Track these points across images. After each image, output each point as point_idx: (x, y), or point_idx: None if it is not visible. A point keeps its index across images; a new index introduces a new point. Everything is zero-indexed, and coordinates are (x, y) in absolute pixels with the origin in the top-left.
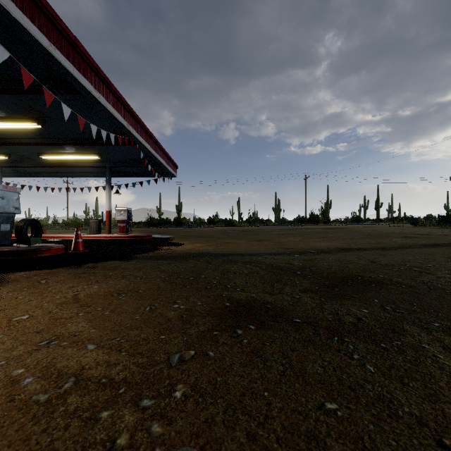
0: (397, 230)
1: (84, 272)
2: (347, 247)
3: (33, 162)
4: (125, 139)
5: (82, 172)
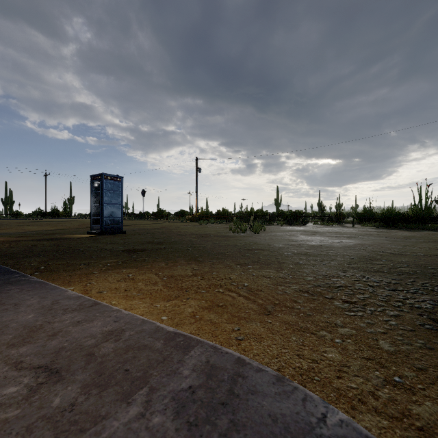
0: None
1: None
2: (63, 229)
3: None
4: None
5: None
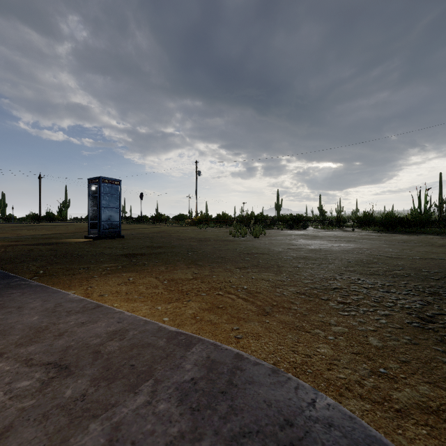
0: None
1: None
2: (59, 233)
3: None
4: None
5: None
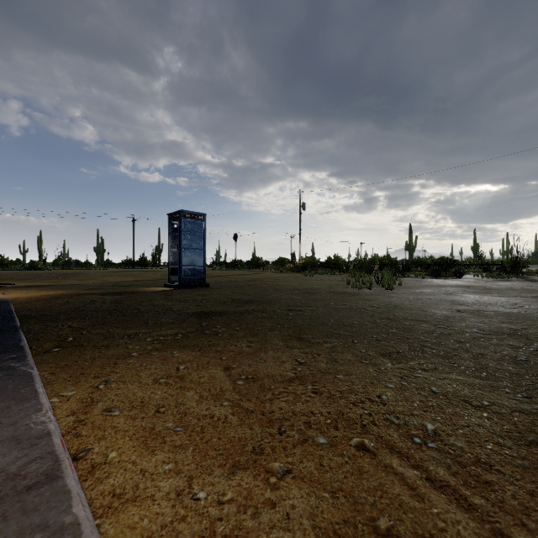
0: None
1: None
2: (143, 280)
3: None
4: None
5: None
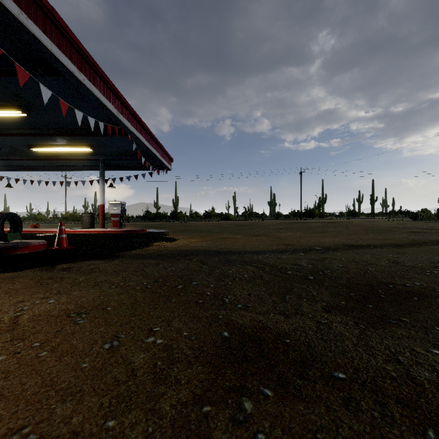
0: (399, 224)
1: (51, 276)
2: (355, 244)
3: (25, 155)
4: (115, 129)
5: (76, 165)
